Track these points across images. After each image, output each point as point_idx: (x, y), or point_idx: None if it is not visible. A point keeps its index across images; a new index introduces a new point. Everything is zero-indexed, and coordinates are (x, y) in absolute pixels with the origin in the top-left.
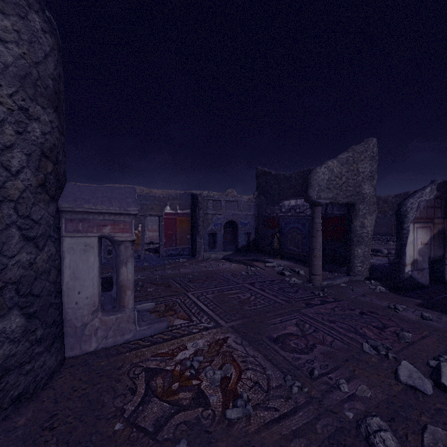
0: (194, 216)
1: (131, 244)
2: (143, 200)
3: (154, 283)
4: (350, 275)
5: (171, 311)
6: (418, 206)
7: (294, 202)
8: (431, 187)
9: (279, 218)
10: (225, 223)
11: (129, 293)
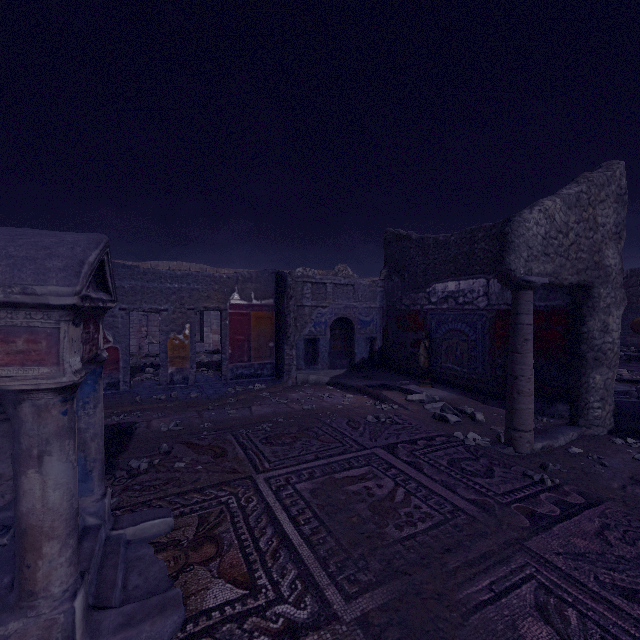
0: (280, 309)
1: (60, 397)
2: (193, 282)
3: (193, 444)
4: (578, 425)
5: (209, 543)
6: None
7: (454, 285)
8: None
9: (425, 314)
10: (333, 322)
11: (52, 550)
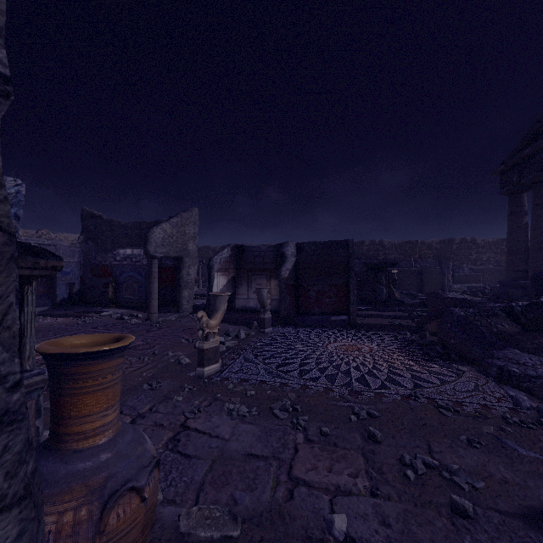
0: None
1: None
2: None
3: None
4: (179, 312)
5: None
6: (220, 261)
7: (130, 251)
8: (228, 249)
9: (113, 267)
10: None
11: None
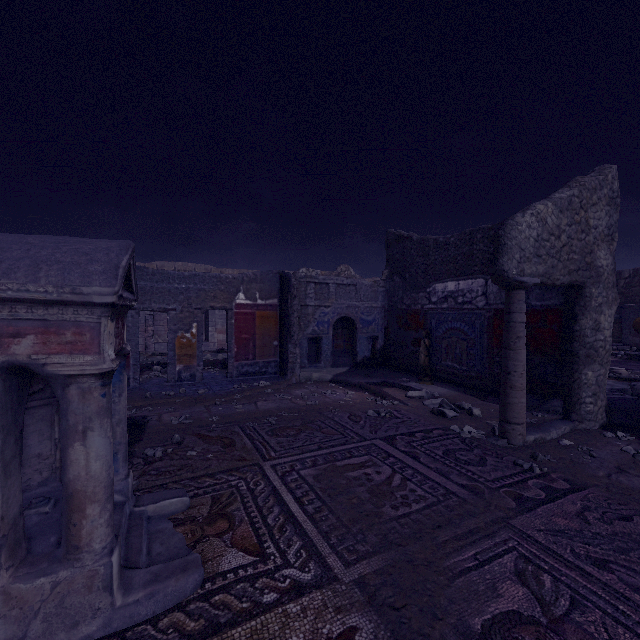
0: (284, 309)
1: (100, 381)
2: (200, 282)
3: (203, 435)
4: (571, 419)
5: (222, 519)
6: None
7: (453, 285)
8: None
9: (425, 313)
10: (336, 321)
11: (94, 512)
